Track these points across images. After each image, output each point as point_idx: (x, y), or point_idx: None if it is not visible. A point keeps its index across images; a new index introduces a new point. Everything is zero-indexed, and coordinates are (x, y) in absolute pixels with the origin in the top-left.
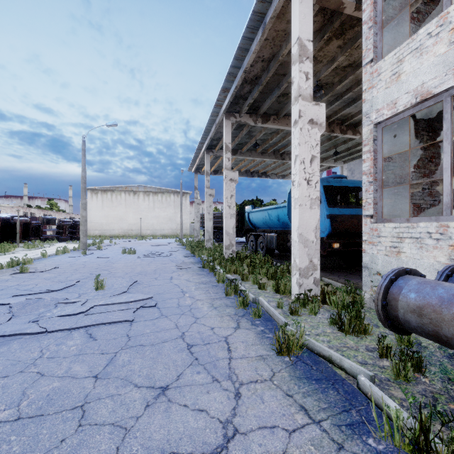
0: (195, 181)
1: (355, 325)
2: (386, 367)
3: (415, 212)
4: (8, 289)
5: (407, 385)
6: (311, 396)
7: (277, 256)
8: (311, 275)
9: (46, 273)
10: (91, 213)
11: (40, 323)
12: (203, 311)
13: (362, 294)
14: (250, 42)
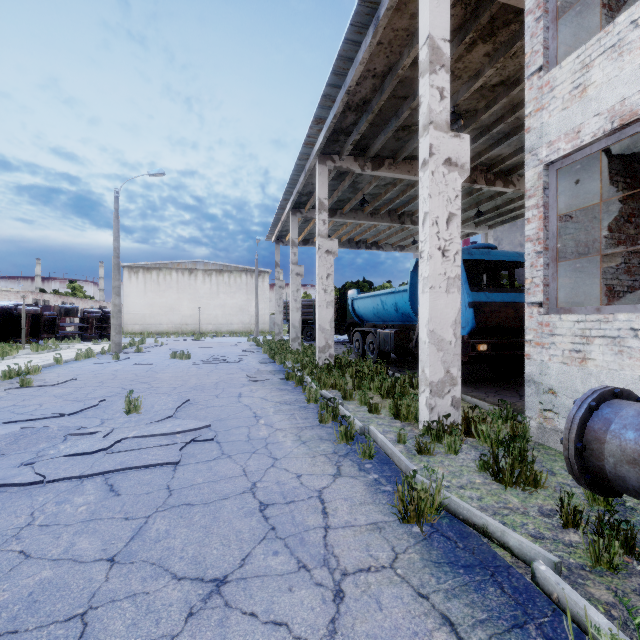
0: (276, 254)
1: (519, 473)
2: (577, 545)
3: (605, 298)
4: None
5: (614, 577)
6: (459, 598)
7: (393, 362)
8: (448, 393)
9: (58, 387)
10: (128, 301)
11: (37, 467)
12: (285, 447)
13: (526, 422)
14: (355, 48)
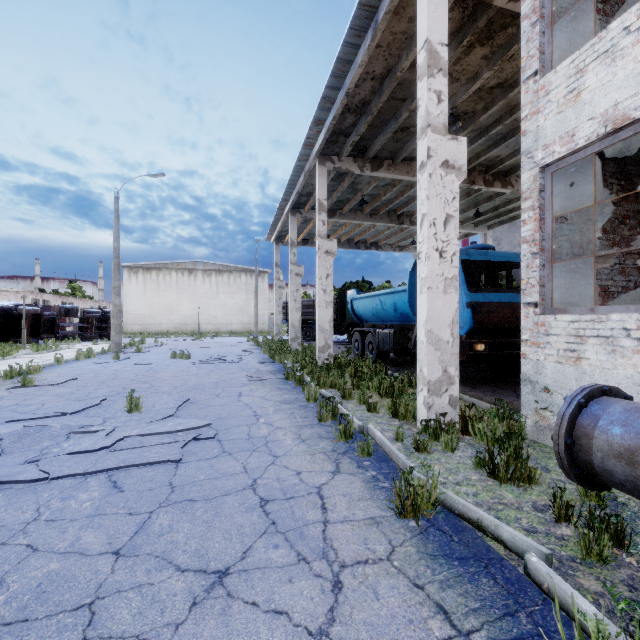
0: (276, 254)
1: (514, 470)
2: (568, 539)
3: (600, 298)
4: (0, 411)
5: (603, 569)
6: (453, 588)
7: (392, 362)
8: (446, 392)
9: (59, 387)
10: (128, 301)
11: (41, 465)
12: (285, 445)
13: (521, 421)
14: (354, 51)
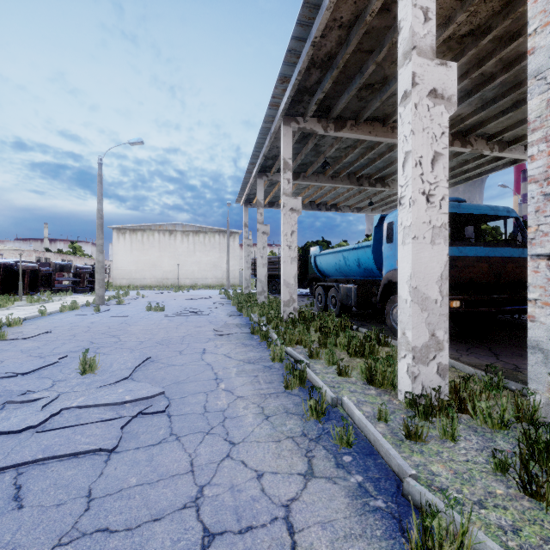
0: (245, 216)
1: None
2: None
3: None
4: None
5: None
6: None
7: (354, 315)
8: (433, 359)
9: (29, 341)
10: (117, 258)
11: None
12: (245, 424)
13: (535, 399)
14: None
